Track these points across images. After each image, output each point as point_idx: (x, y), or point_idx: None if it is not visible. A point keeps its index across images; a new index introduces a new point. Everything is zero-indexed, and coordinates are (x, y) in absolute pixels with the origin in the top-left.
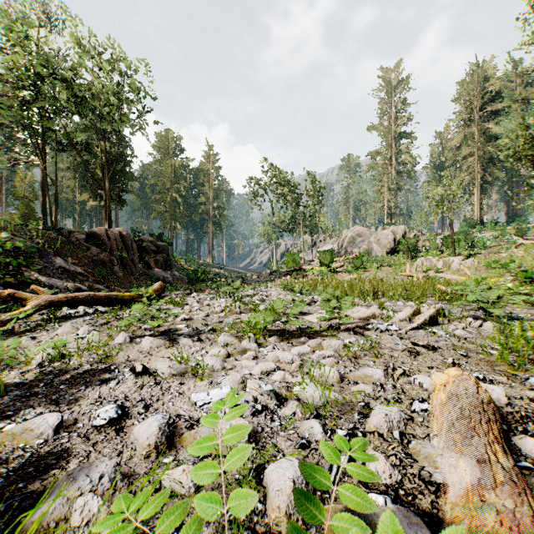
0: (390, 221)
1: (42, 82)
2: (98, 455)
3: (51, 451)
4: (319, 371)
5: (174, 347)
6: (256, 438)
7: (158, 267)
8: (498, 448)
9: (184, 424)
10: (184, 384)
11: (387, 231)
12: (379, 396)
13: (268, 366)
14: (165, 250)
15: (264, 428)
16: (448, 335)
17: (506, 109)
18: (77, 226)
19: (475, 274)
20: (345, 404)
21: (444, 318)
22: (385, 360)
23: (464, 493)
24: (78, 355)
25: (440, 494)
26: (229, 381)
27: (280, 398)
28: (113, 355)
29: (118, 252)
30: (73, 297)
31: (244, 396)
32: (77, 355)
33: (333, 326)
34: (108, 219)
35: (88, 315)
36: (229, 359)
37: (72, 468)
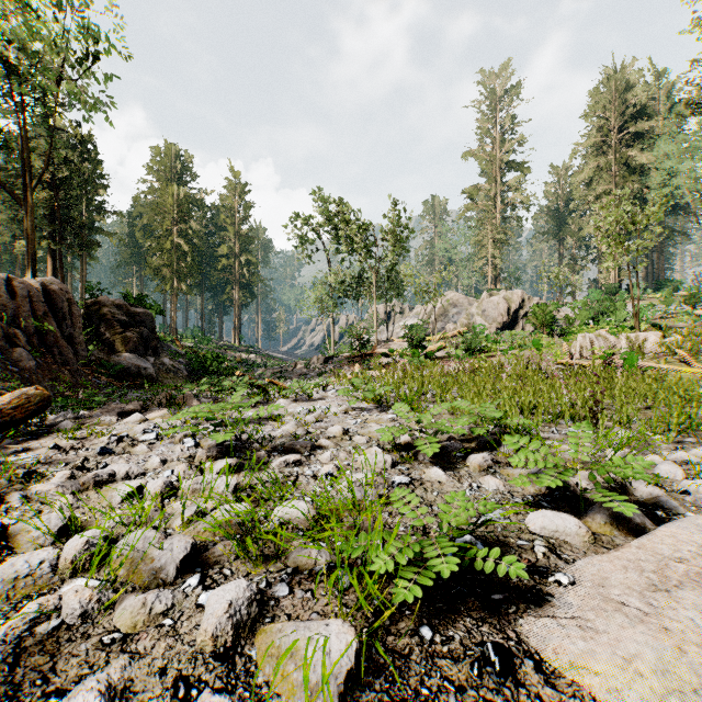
0: (495, 286)
1: None
2: None
3: None
4: None
5: None
6: None
7: (129, 350)
8: None
9: None
10: None
11: (497, 298)
12: None
13: None
14: (147, 322)
15: None
16: None
17: (656, 130)
18: None
19: (697, 361)
20: None
21: None
22: None
23: None
24: None
25: None
26: None
27: None
28: None
29: (36, 321)
30: None
31: None
32: None
33: None
34: (31, 264)
35: None
36: None
37: None
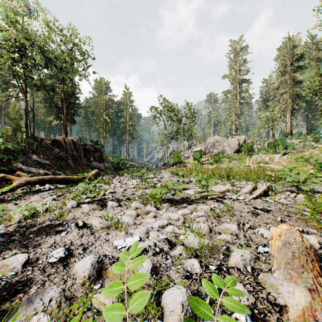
0: (236, 133)
1: (25, 48)
2: (51, 283)
3: (19, 280)
4: (196, 226)
5: (104, 210)
6: (156, 271)
7: (95, 161)
8: (320, 280)
9: (109, 261)
10: (109, 234)
11: (234, 139)
12: (235, 242)
13: (163, 222)
14: (100, 150)
15: (161, 264)
16: (276, 202)
17: (306, 65)
18: (46, 136)
19: (288, 164)
20: (214, 247)
21: (272, 191)
22: (237, 218)
23: (299, 312)
24: (43, 215)
25: (282, 312)
26: (138, 232)
27: (171, 243)
28: (65, 215)
29: (71, 151)
30: (42, 178)
31: (147, 242)
32: (42, 215)
33: (203, 197)
34: (65, 132)
35: (51, 190)
36: (138, 217)
37: (32, 292)
